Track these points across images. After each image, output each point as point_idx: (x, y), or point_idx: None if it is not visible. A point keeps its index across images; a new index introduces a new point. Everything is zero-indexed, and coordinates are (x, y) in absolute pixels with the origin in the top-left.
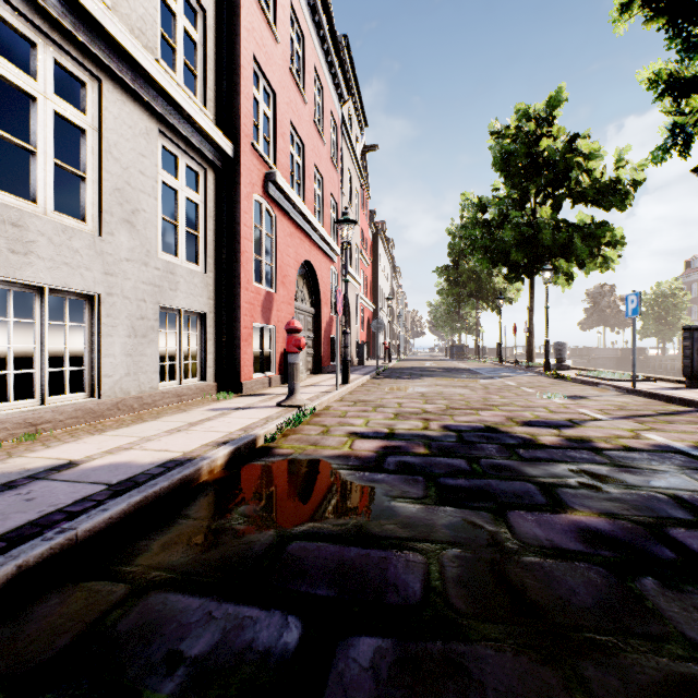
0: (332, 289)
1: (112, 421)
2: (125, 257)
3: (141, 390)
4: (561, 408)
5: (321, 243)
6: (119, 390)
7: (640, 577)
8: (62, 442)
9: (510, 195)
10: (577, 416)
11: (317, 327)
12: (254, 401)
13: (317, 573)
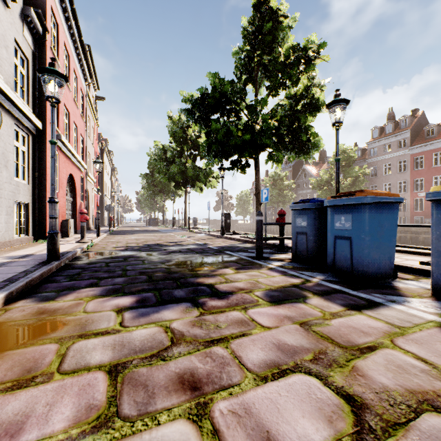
0: (81, 187)
1: (7, 249)
2: (5, 181)
3: (9, 238)
4: (182, 239)
5: (77, 163)
6: (3, 238)
7: (172, 253)
8: (6, 253)
9: (177, 149)
10: (185, 240)
11: (74, 208)
12: (62, 242)
13: (121, 257)
